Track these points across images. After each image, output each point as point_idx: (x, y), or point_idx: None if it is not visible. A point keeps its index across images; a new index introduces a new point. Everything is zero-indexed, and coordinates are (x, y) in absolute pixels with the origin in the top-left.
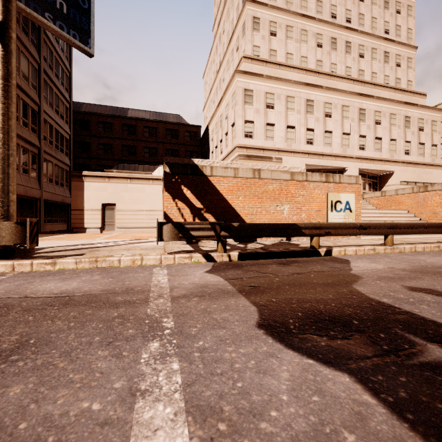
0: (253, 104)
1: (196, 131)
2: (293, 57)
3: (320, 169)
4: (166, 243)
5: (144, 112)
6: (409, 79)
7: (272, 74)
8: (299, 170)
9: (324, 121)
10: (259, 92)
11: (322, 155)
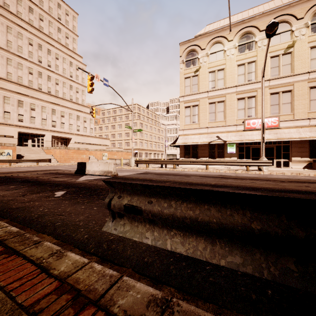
0: None
1: None
2: (12, 75)
3: (31, 133)
4: None
5: None
6: (83, 99)
7: None
8: None
9: (30, 112)
10: None
11: (29, 128)
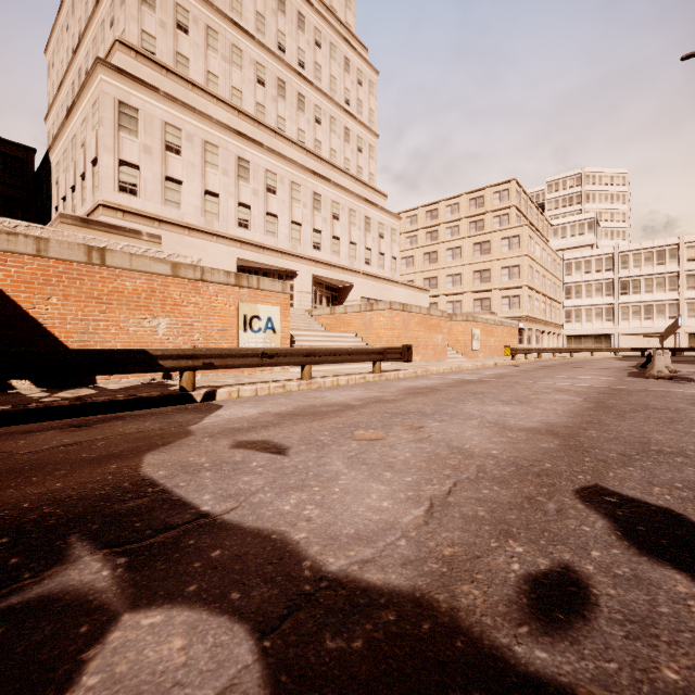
0: (139, 135)
1: (21, 157)
2: (220, 83)
3: (262, 269)
4: None
5: None
6: (372, 172)
7: (179, 96)
8: (189, 261)
9: (265, 197)
10: (151, 116)
11: (262, 248)
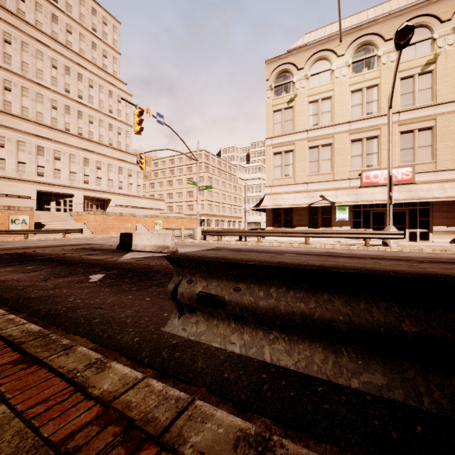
0: None
1: None
2: (29, 111)
3: (54, 193)
4: None
5: None
6: (128, 144)
7: (5, 121)
8: None
9: (54, 162)
10: None
11: (52, 185)
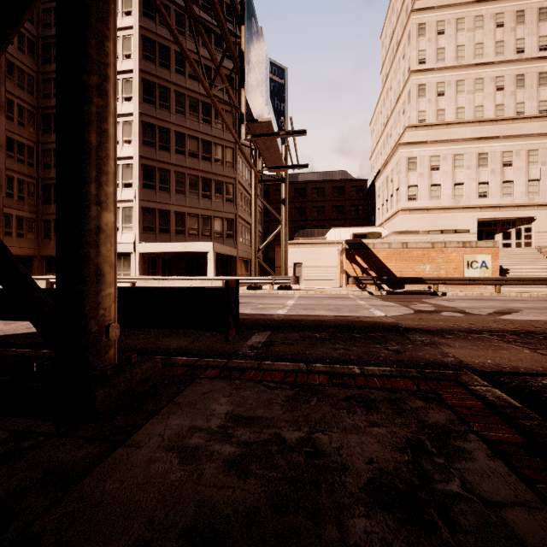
0: (417, 169)
1: (362, 185)
2: (465, 110)
3: (500, 220)
4: (346, 288)
5: (312, 174)
6: None
7: (438, 135)
8: (438, 240)
9: (501, 171)
10: (423, 157)
11: (498, 207)
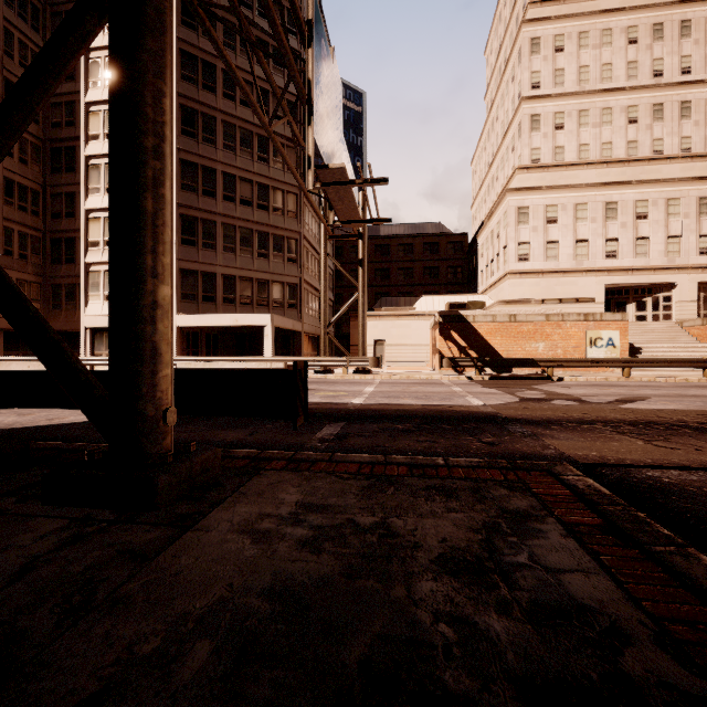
0: (529, 222)
1: (461, 241)
2: (590, 148)
3: (633, 287)
4: (439, 372)
5: (398, 227)
6: None
7: (556, 179)
8: (554, 312)
9: (634, 225)
10: (537, 207)
11: (630, 270)
